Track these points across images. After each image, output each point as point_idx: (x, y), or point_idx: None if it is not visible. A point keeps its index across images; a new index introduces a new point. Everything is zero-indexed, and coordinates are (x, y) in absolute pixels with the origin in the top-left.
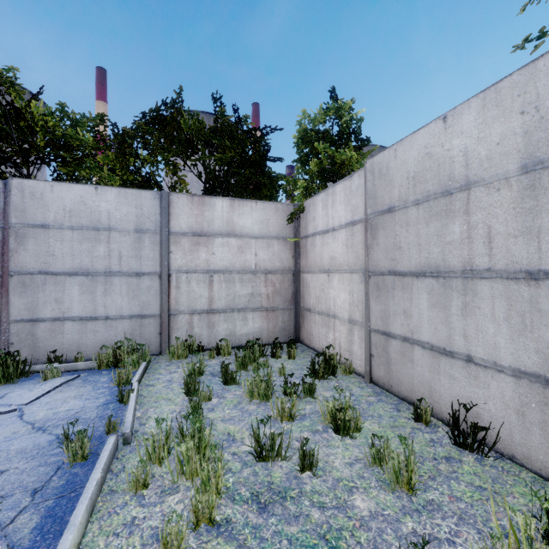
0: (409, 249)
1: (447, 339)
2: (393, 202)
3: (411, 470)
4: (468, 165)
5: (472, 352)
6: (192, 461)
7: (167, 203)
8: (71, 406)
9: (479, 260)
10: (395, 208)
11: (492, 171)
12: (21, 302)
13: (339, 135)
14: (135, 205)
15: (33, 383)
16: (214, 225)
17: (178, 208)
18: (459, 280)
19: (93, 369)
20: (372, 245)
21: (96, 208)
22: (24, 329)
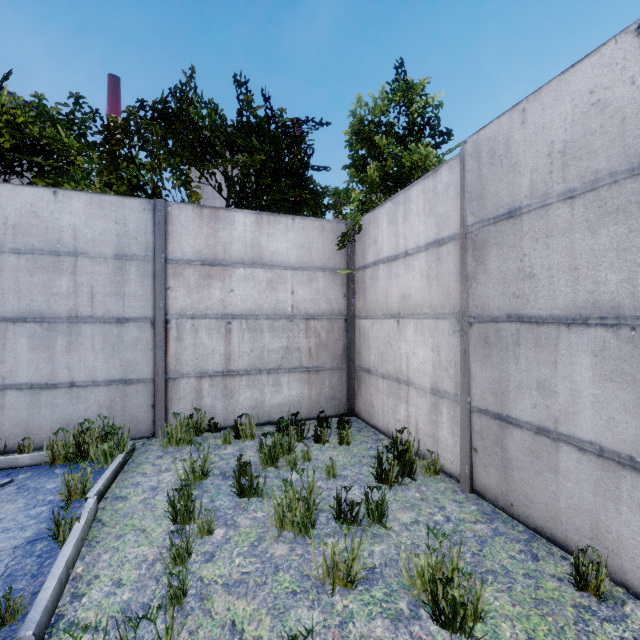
0: (552, 277)
1: (638, 440)
2: (518, 199)
3: None
4: None
5: None
6: None
7: (163, 217)
8: None
9: None
10: (521, 210)
11: None
12: None
13: (408, 128)
14: (116, 219)
15: None
16: (233, 249)
17: (180, 225)
18: None
19: (43, 464)
20: (476, 274)
21: (55, 223)
22: None
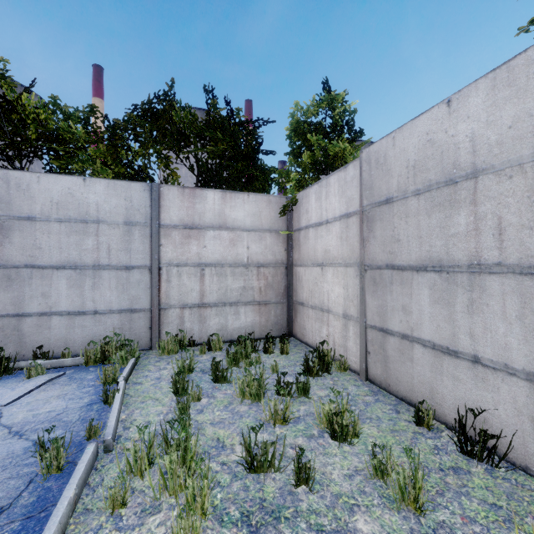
0: (409, 241)
1: (451, 337)
2: (391, 192)
3: (419, 487)
4: (476, 151)
5: (479, 352)
6: (176, 476)
7: (157, 195)
8: (53, 407)
9: (488, 253)
10: (393, 199)
11: (504, 157)
12: (7, 296)
13: (332, 127)
14: (125, 197)
15: (17, 380)
16: (206, 217)
17: (169, 201)
18: (464, 275)
19: (80, 365)
20: (369, 238)
21: (84, 200)
22: (9, 324)
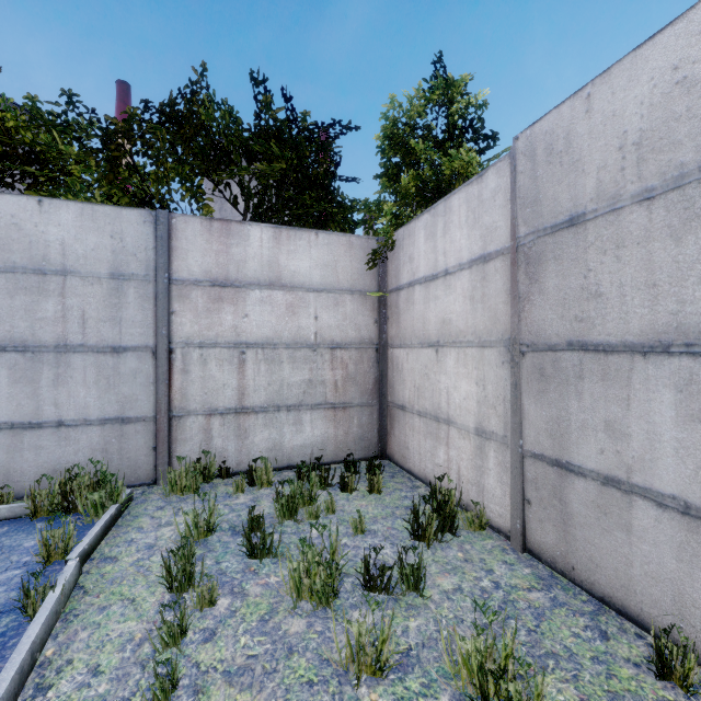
0: (623, 296)
1: None
2: (581, 203)
3: None
4: None
5: None
6: None
7: (167, 231)
8: None
9: None
10: (585, 216)
11: None
12: None
13: (448, 132)
14: (111, 233)
15: None
16: (248, 268)
17: (186, 240)
18: None
19: (23, 517)
20: (530, 294)
21: (40, 237)
22: None
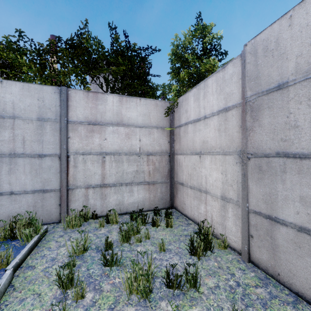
0: None
1: None
2: (285, 76)
3: None
4: None
5: None
6: None
7: (66, 97)
8: None
9: None
10: (288, 83)
11: None
12: None
13: (203, 51)
14: (38, 97)
15: None
16: (106, 116)
17: (76, 102)
18: None
19: None
20: (253, 127)
21: (1, 99)
22: None
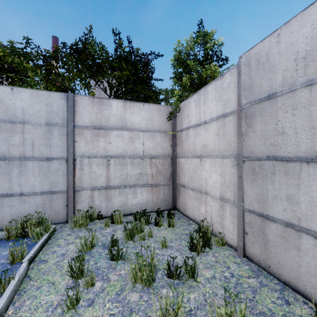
0: (296, 133)
1: None
2: (274, 88)
3: None
4: None
5: None
6: None
7: (72, 103)
8: None
9: None
10: (276, 94)
11: None
12: None
13: (205, 57)
14: (46, 103)
15: None
16: (111, 120)
17: (82, 107)
18: None
19: (3, 239)
20: (247, 133)
21: (12, 105)
22: None
